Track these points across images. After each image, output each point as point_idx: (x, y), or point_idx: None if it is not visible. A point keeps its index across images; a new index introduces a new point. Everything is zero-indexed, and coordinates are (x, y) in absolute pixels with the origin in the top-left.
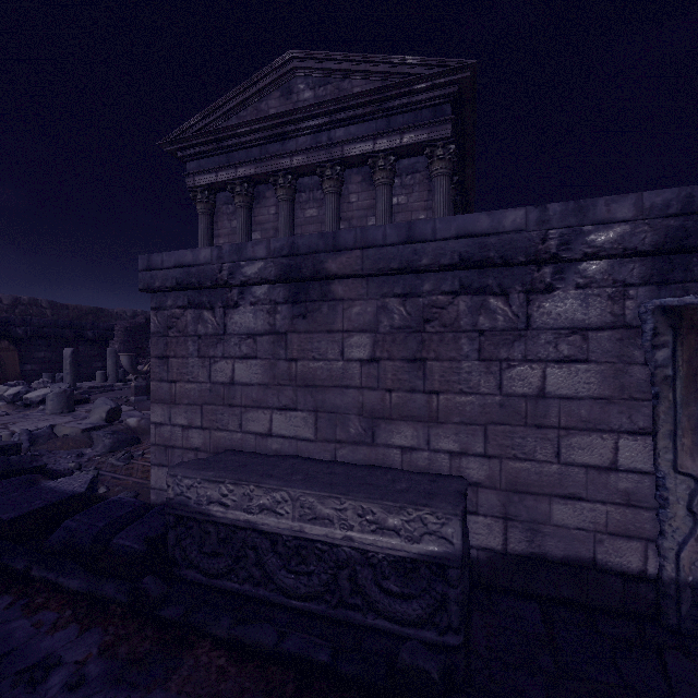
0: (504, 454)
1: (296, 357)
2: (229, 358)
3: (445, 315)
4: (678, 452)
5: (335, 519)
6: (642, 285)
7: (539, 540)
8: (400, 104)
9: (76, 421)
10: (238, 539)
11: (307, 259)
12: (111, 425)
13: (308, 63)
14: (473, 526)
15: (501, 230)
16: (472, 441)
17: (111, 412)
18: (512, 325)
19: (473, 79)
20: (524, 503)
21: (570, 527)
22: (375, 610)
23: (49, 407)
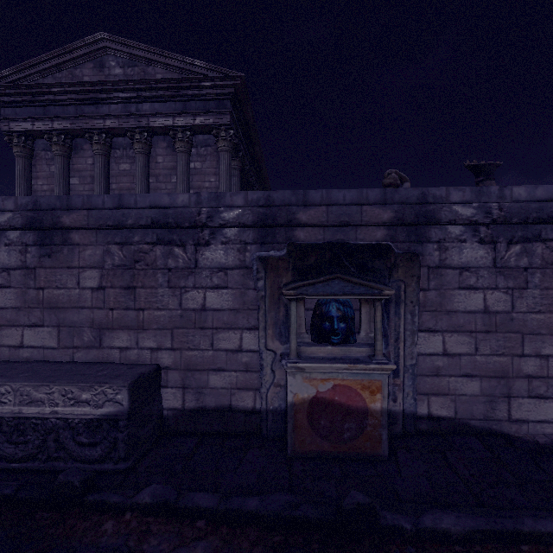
0: (183, 347)
1: (43, 286)
2: None
3: (148, 258)
4: (267, 338)
5: (46, 400)
6: (254, 244)
7: (202, 398)
8: (193, 93)
9: None
10: None
11: (47, 213)
12: None
13: (117, 46)
14: (165, 395)
15: (175, 206)
16: (165, 340)
17: None
18: (187, 265)
19: (244, 86)
20: (194, 376)
21: (219, 388)
22: (73, 457)
23: None
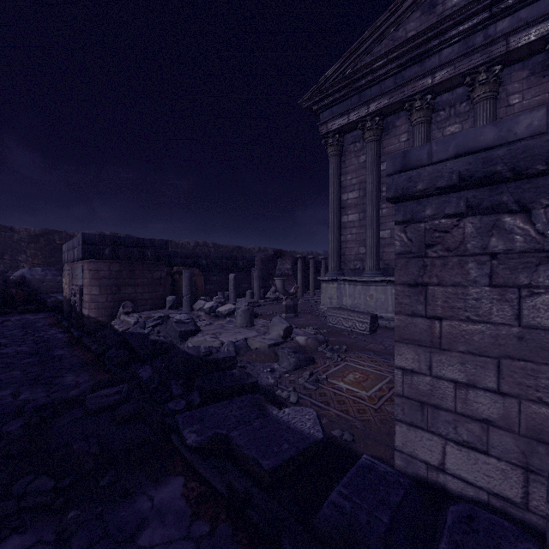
0: None
1: None
2: None
3: None
4: None
5: None
6: None
7: None
8: None
9: (260, 336)
10: None
11: None
12: (286, 342)
13: None
14: None
15: None
16: None
17: (286, 330)
18: None
19: None
20: None
21: None
22: None
23: (238, 321)
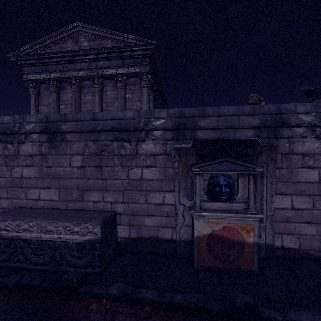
0: (129, 201)
1: (50, 165)
2: (20, 166)
3: (109, 149)
4: (180, 197)
5: (54, 231)
6: (171, 140)
7: (141, 232)
8: (127, 54)
9: None
10: (13, 244)
11: (53, 124)
12: None
13: (85, 29)
14: (119, 229)
15: (126, 118)
16: (119, 197)
17: None
18: (132, 153)
19: (157, 49)
20: (136, 219)
21: (150, 226)
22: (70, 264)
23: None
